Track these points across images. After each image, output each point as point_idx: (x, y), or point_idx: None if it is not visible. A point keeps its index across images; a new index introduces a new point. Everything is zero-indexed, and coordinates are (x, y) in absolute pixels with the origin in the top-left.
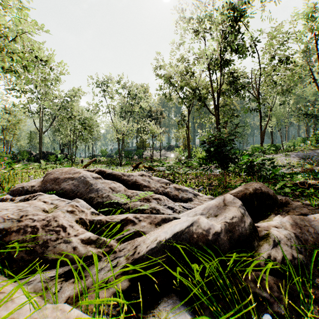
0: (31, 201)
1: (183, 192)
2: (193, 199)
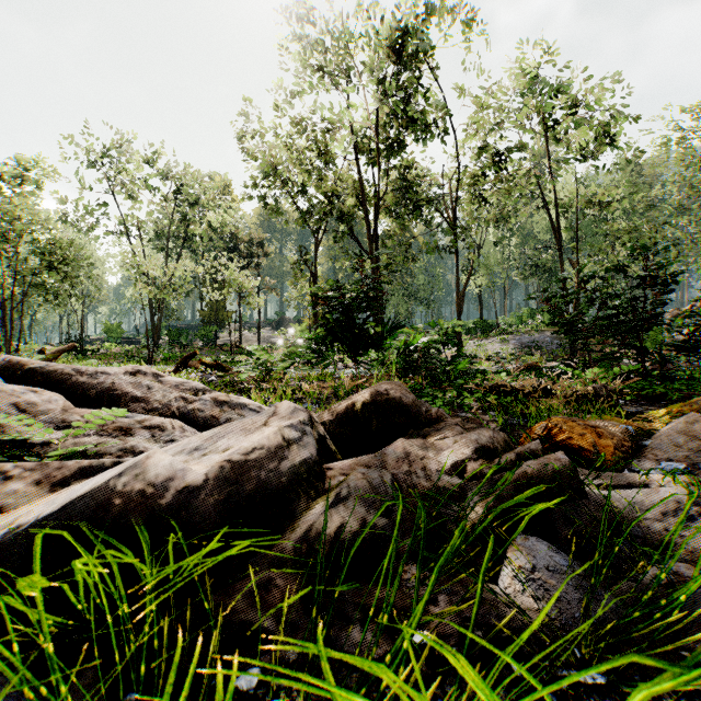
0: None
1: (235, 409)
2: None
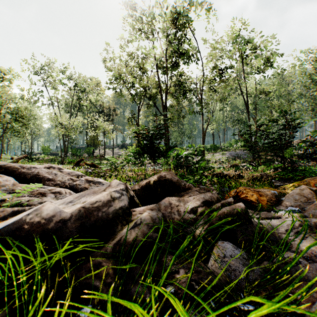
0: None
1: (96, 184)
2: None
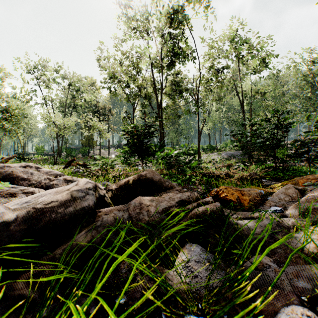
0: None
1: None
2: None
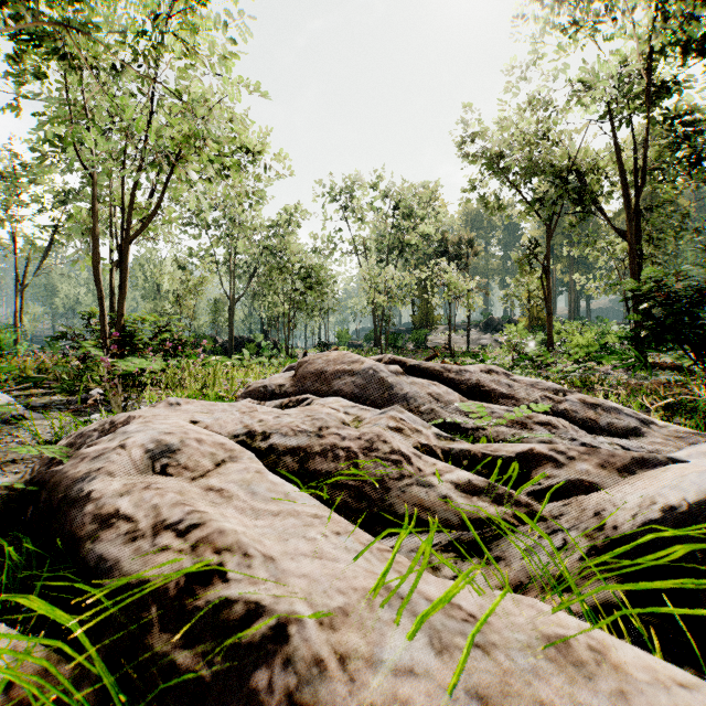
0: (309, 406)
1: (608, 413)
2: (643, 430)
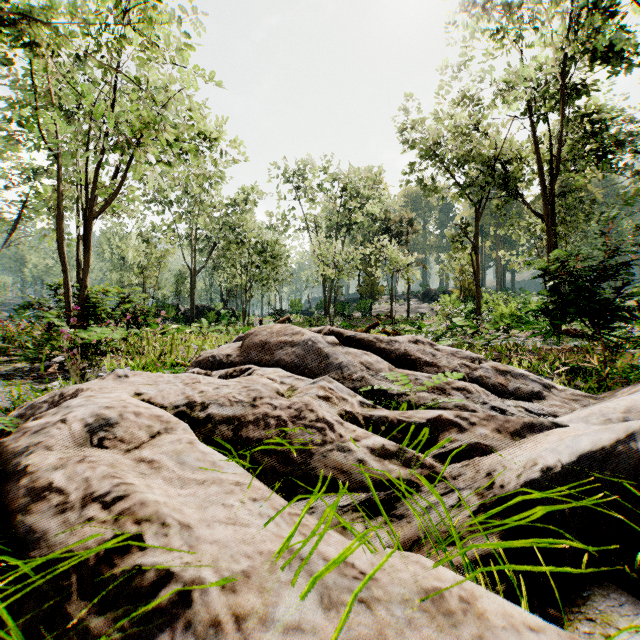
0: (249, 377)
1: (516, 378)
2: (544, 394)
